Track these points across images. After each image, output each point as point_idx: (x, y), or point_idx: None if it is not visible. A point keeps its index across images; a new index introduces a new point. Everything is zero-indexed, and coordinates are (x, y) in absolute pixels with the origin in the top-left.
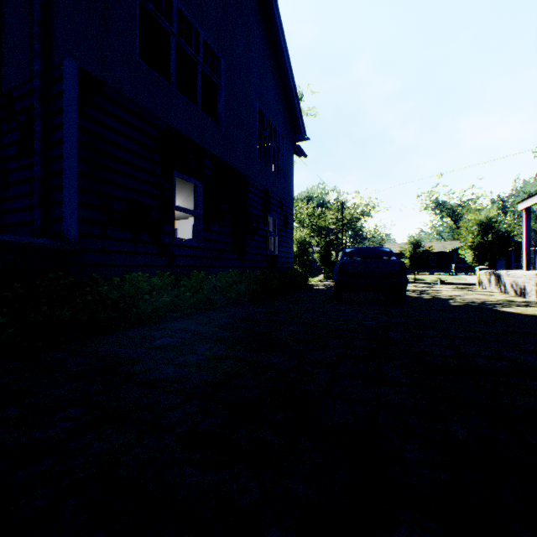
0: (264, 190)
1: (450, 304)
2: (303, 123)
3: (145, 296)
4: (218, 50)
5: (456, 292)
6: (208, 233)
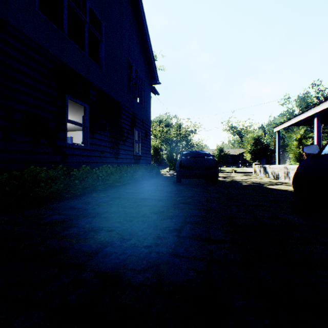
0: (132, 113)
1: (242, 184)
2: (157, 73)
3: (41, 184)
4: (100, 16)
5: (243, 177)
6: (93, 139)
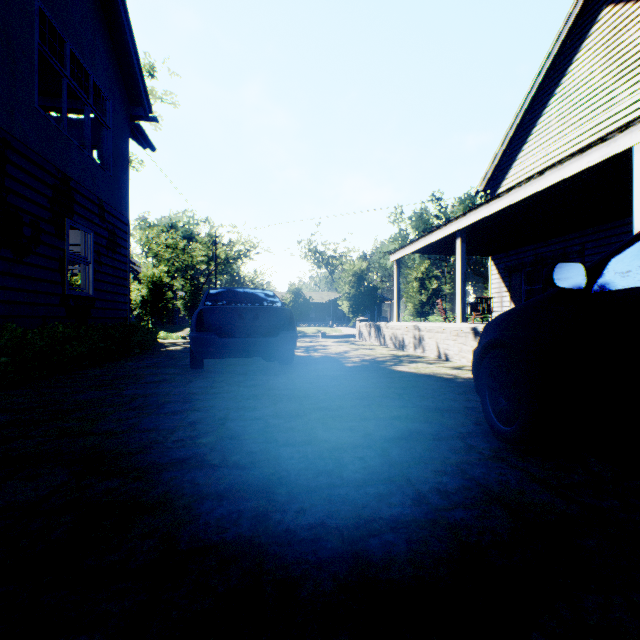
0: (58, 174)
1: (345, 365)
2: (146, 91)
3: None
4: None
5: (343, 347)
6: None
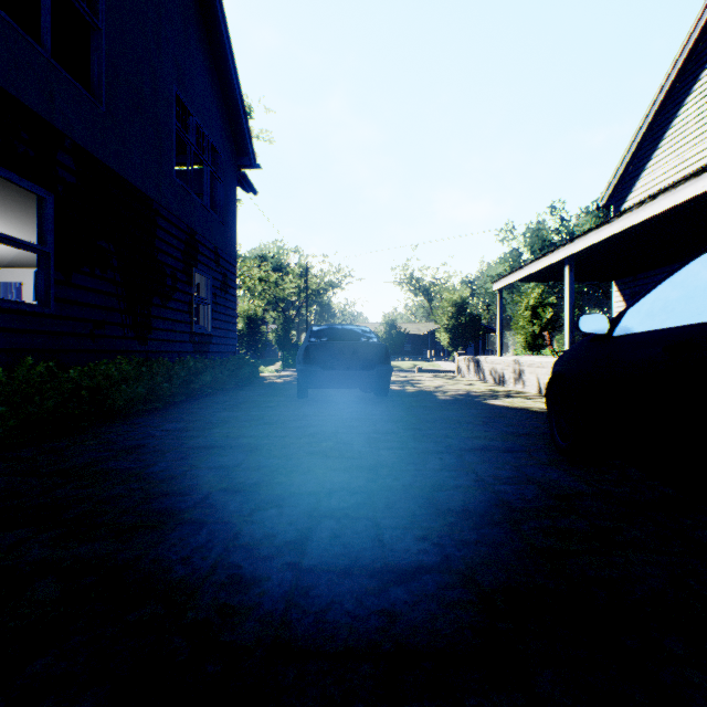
0: (188, 230)
1: (438, 398)
2: (252, 142)
3: None
4: None
5: (438, 382)
6: (67, 289)
